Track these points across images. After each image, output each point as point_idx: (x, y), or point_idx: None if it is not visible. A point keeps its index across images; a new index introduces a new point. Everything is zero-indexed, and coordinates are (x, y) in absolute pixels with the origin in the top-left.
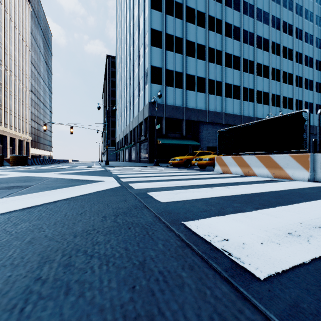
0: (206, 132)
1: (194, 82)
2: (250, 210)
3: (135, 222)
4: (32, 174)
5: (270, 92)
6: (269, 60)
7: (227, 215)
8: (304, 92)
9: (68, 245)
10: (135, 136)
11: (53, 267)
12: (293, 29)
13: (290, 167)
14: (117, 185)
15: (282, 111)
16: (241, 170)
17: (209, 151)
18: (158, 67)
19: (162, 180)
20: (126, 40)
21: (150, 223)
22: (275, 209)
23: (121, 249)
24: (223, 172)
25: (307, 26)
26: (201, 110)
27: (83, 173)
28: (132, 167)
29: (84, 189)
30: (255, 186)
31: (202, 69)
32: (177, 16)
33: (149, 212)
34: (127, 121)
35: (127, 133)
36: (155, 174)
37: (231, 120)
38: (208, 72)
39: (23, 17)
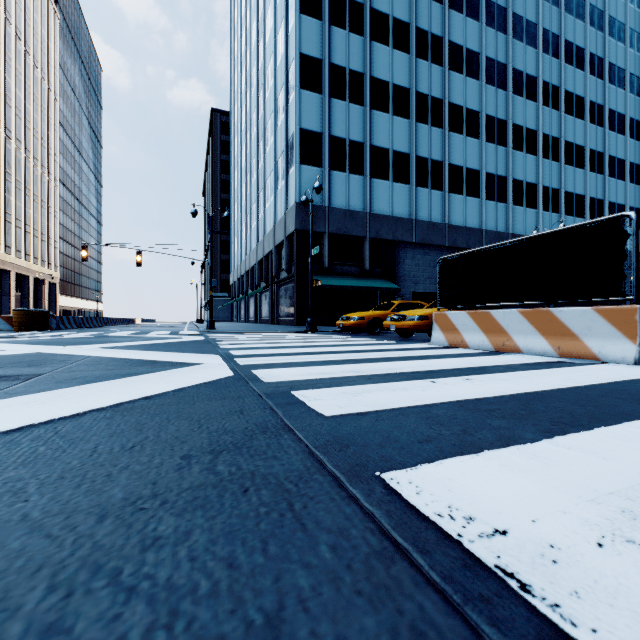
0: (412, 263)
1: (388, 162)
2: (534, 437)
3: (261, 472)
4: (52, 348)
5: (539, 183)
6: (537, 119)
7: (486, 454)
8: (607, 183)
9: (76, 550)
10: (268, 270)
11: (7, 639)
12: (586, 57)
13: (594, 335)
14: (227, 374)
15: (564, 221)
16: (488, 341)
17: (418, 302)
18: (314, 132)
19: (323, 363)
20: (250, 79)
21: (297, 475)
22: (593, 435)
23: (218, 562)
24: (450, 344)
25: (613, 52)
26: (402, 218)
27: (158, 347)
28: (261, 333)
29: (152, 383)
30: (526, 375)
31: (404, 136)
32: (353, 29)
33: (295, 443)
34: (253, 240)
35: (252, 266)
36: (308, 349)
37: (463, 239)
38: (415, 142)
39: (44, 32)
